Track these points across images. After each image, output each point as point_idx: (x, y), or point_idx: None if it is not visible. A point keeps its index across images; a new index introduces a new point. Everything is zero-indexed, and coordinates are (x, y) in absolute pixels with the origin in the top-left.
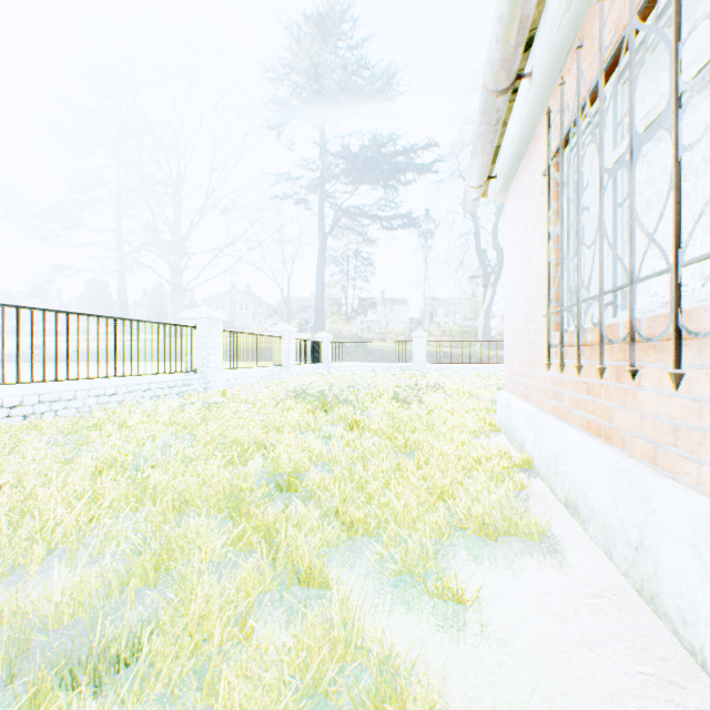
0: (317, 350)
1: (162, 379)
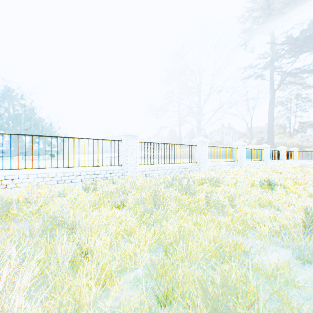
0: (291, 154)
1: (259, 162)
